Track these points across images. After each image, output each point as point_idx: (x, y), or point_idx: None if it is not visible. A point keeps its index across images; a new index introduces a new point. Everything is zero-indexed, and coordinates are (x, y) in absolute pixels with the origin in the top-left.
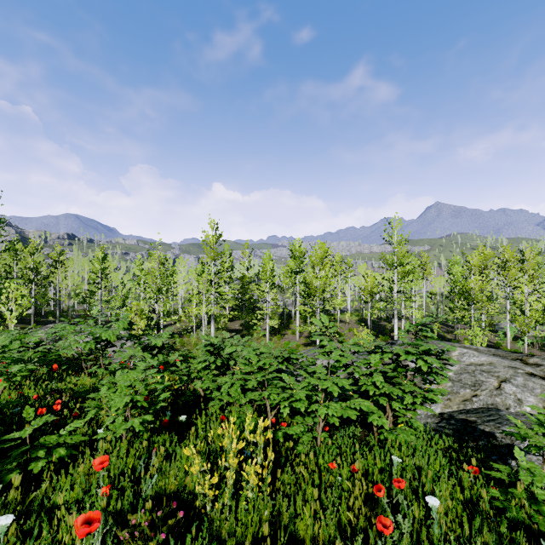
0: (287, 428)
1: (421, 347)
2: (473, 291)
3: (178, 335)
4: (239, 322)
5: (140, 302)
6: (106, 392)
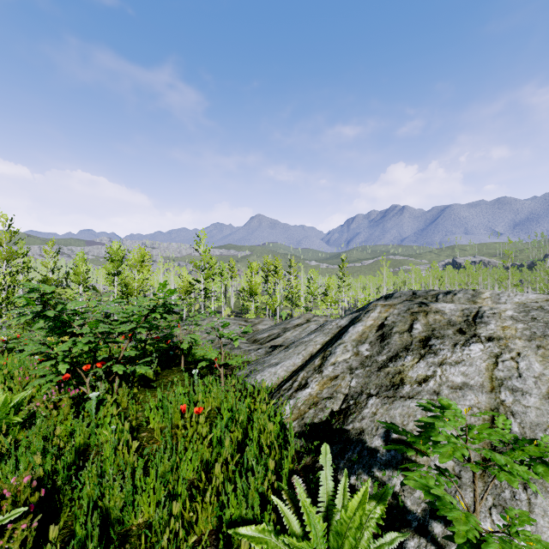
0: None
1: None
2: (253, 287)
3: None
4: None
5: None
6: None
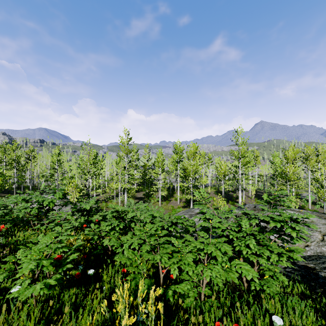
0: (176, 286)
1: (283, 215)
2: (288, 173)
3: (104, 201)
4: (142, 192)
5: (76, 180)
6: (21, 256)
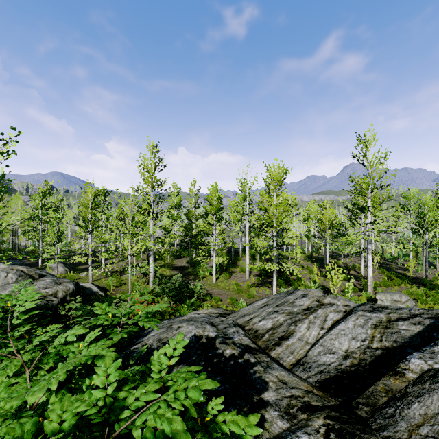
0: None
1: None
2: None
3: (118, 273)
4: (186, 259)
5: None
6: None
